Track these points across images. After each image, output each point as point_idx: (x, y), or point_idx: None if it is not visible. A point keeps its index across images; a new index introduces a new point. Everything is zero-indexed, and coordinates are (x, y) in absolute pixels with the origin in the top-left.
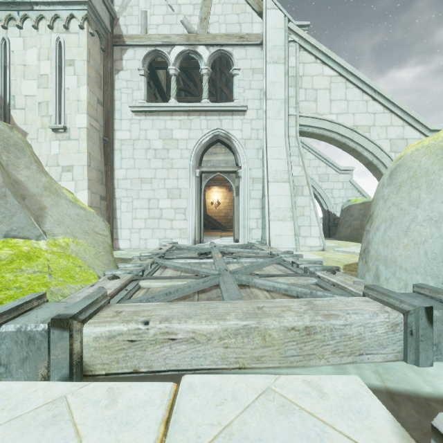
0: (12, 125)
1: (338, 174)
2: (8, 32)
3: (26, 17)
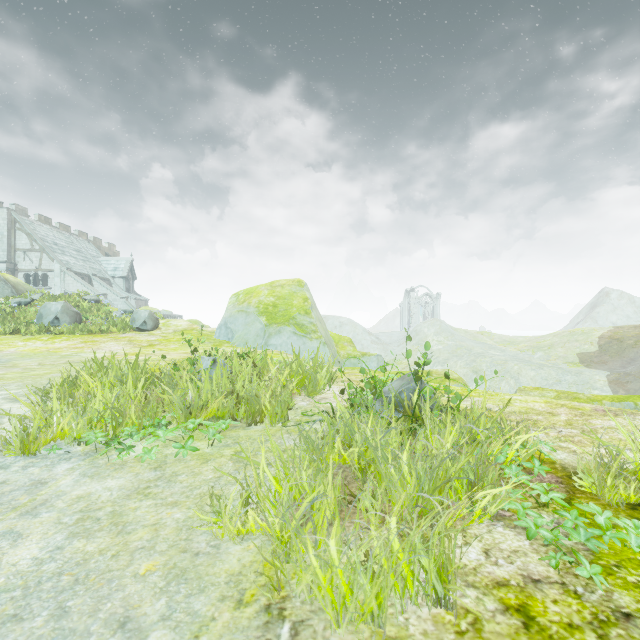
0: None
1: (120, 299)
2: None
3: None
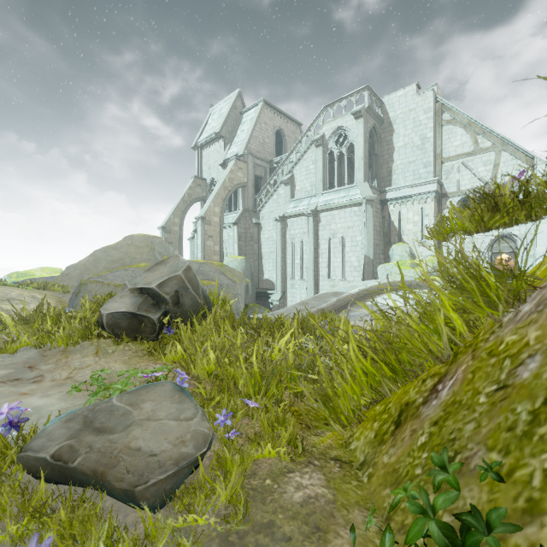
0: (402, 241)
1: None
2: (401, 207)
3: (408, 201)
